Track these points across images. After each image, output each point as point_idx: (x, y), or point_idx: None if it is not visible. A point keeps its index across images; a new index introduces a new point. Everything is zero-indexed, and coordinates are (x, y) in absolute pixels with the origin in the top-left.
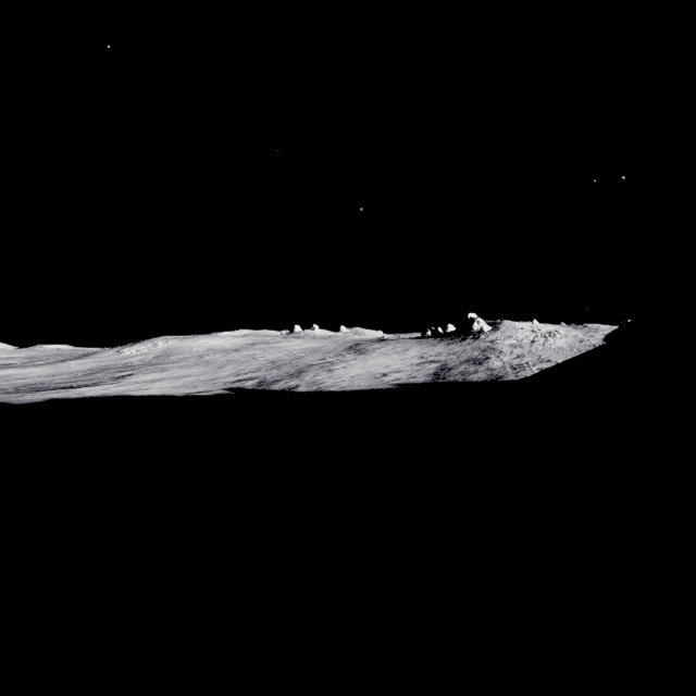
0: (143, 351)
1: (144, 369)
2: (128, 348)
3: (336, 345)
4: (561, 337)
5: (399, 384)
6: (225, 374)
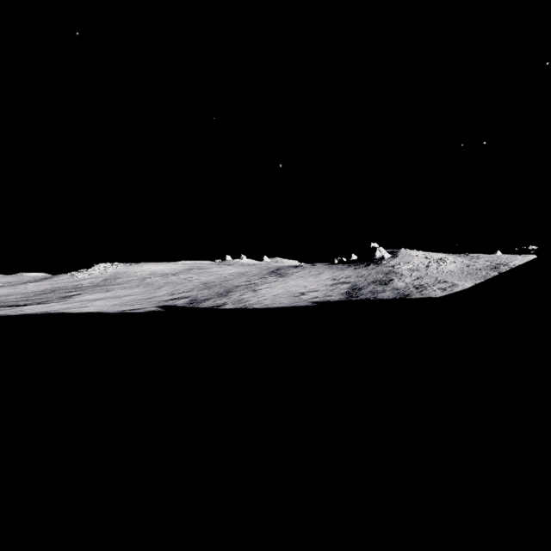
0: (94, 275)
1: (91, 289)
2: (82, 272)
3: (260, 270)
4: (451, 263)
5: (317, 302)
6: (161, 294)
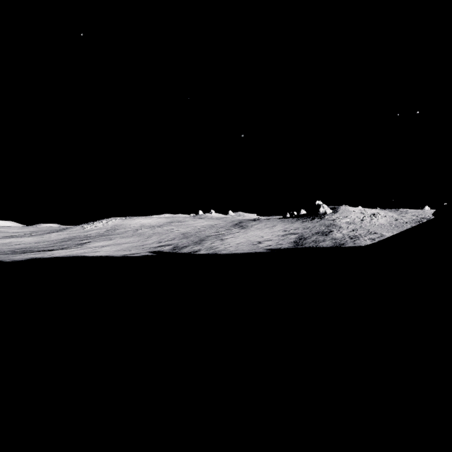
0: (98, 227)
1: (98, 238)
2: (89, 225)
3: (226, 223)
4: (382, 217)
5: (270, 249)
6: (151, 242)
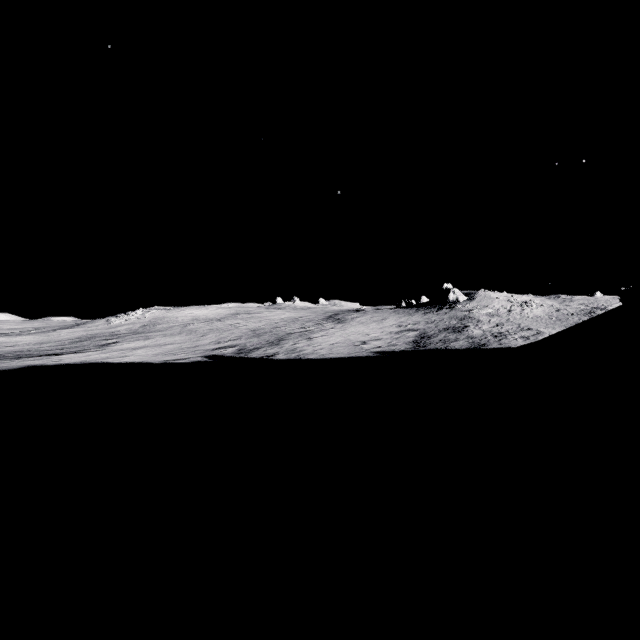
0: (131, 321)
1: (129, 337)
2: (118, 318)
3: (315, 315)
4: (537, 306)
5: (379, 352)
6: (206, 342)
